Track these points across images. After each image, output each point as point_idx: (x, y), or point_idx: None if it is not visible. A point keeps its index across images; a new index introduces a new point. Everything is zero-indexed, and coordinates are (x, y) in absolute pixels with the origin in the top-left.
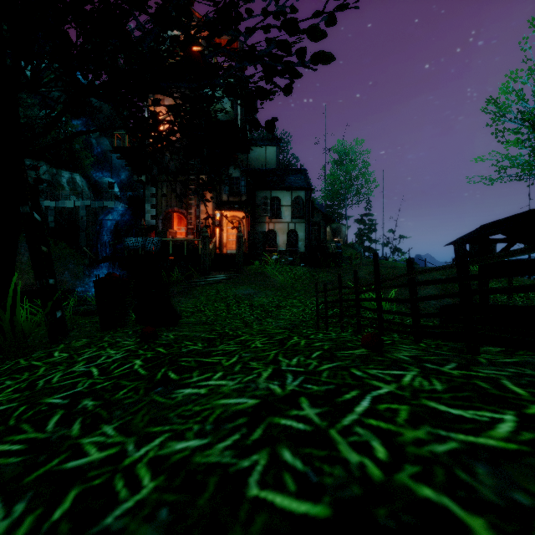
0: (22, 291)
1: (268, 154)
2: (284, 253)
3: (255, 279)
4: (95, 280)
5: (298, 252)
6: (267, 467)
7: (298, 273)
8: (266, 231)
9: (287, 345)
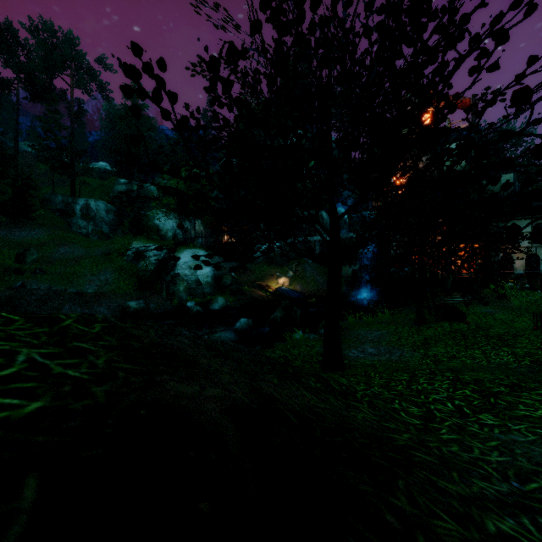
0: (311, 295)
1: (503, 181)
2: (521, 279)
3: (492, 301)
4: (436, 305)
5: (538, 276)
6: (507, 334)
7: (534, 298)
8: (500, 256)
9: (512, 328)
